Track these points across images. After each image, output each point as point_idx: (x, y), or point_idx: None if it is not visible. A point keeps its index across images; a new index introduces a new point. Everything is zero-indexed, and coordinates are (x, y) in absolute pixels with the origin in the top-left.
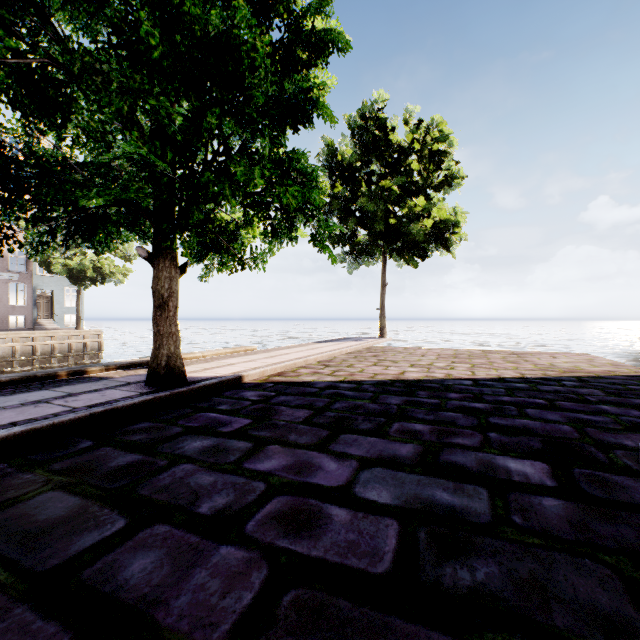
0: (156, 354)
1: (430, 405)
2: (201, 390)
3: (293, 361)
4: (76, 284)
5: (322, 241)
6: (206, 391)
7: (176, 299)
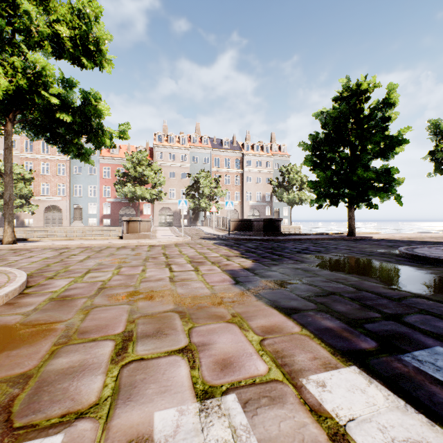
0: (349, 229)
1: (426, 243)
2: (360, 238)
3: (393, 235)
4: (291, 205)
5: (398, 199)
6: (361, 238)
7: (353, 216)
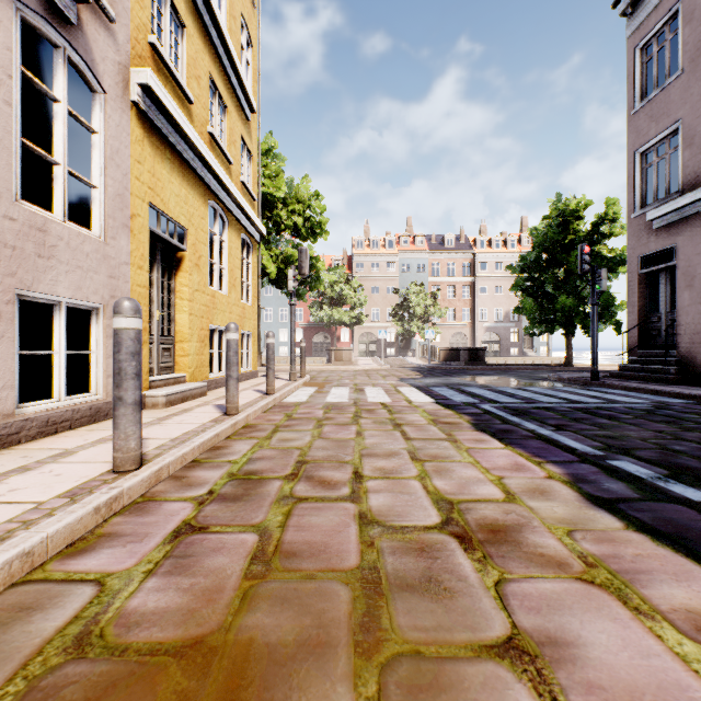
0: (565, 359)
1: None
2: (576, 369)
3: None
4: None
5: (616, 326)
6: (578, 369)
7: (570, 345)
